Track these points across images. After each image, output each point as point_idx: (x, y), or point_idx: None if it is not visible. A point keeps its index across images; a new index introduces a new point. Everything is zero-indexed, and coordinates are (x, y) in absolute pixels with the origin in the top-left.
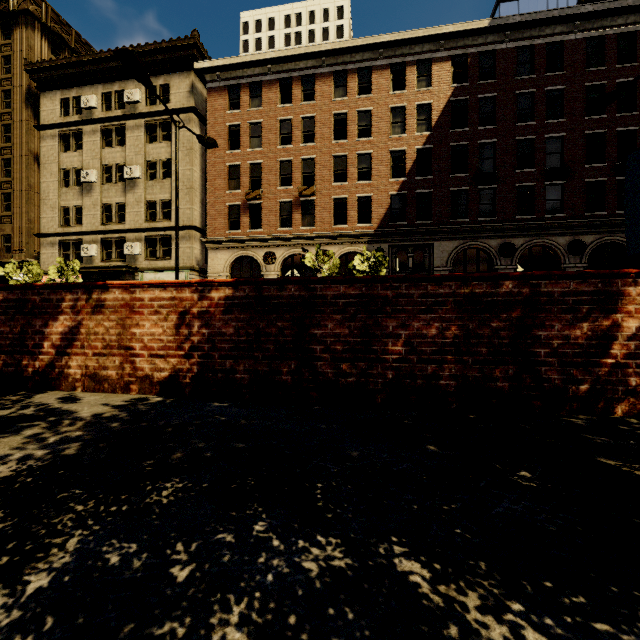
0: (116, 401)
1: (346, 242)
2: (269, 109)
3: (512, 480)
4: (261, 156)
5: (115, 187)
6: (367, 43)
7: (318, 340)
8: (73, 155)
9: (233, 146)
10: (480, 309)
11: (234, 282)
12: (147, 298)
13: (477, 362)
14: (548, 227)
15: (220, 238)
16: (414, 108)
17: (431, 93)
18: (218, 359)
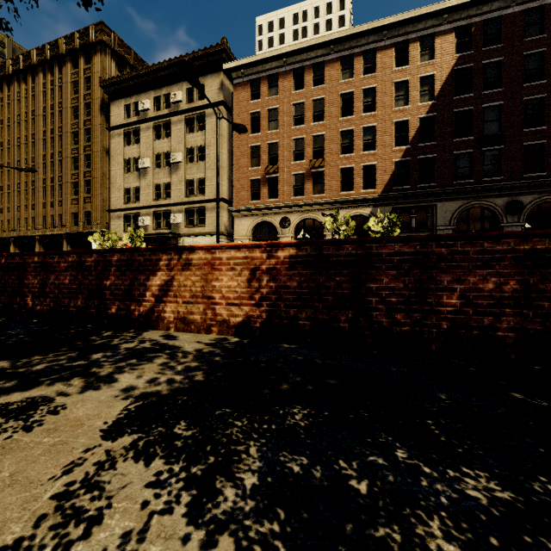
0: (205, 340)
1: (352, 206)
2: (284, 96)
3: None
4: (277, 136)
5: (163, 170)
6: (372, 27)
7: (373, 293)
8: (133, 148)
9: (253, 130)
10: (542, 264)
11: (297, 243)
12: (225, 257)
13: (538, 315)
14: None
15: (244, 207)
16: (417, 81)
17: (434, 65)
18: (283, 308)
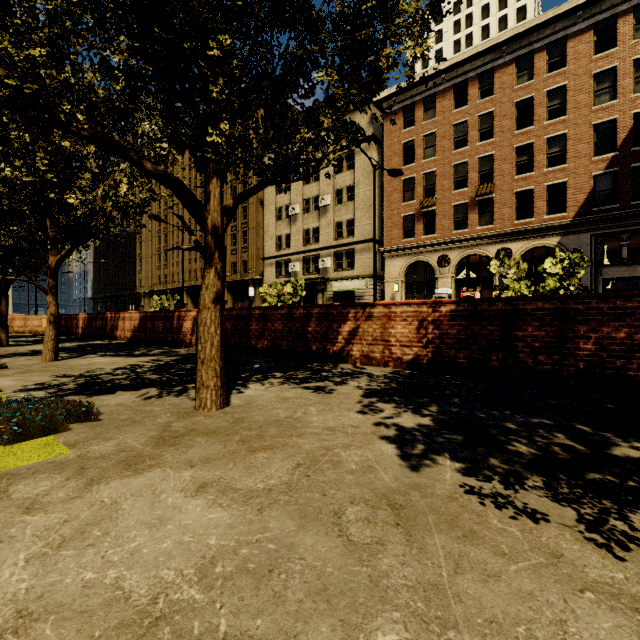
0: (385, 370)
1: (532, 237)
2: (443, 117)
3: None
4: (434, 164)
5: (312, 215)
6: (560, 12)
7: (520, 339)
8: (284, 196)
9: (406, 159)
10: None
11: (457, 301)
12: (398, 311)
13: None
14: None
15: (396, 247)
16: (630, 65)
17: None
18: (445, 349)
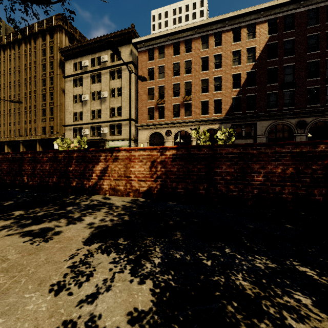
0: (126, 200)
1: (208, 123)
2: (168, 58)
3: None
4: (164, 82)
5: (96, 102)
6: (219, 19)
7: (218, 174)
8: (78, 88)
9: (150, 78)
10: (305, 159)
11: (177, 147)
12: (137, 155)
13: (304, 186)
14: (327, 110)
15: (144, 124)
16: (245, 50)
17: (255, 41)
18: (169, 182)
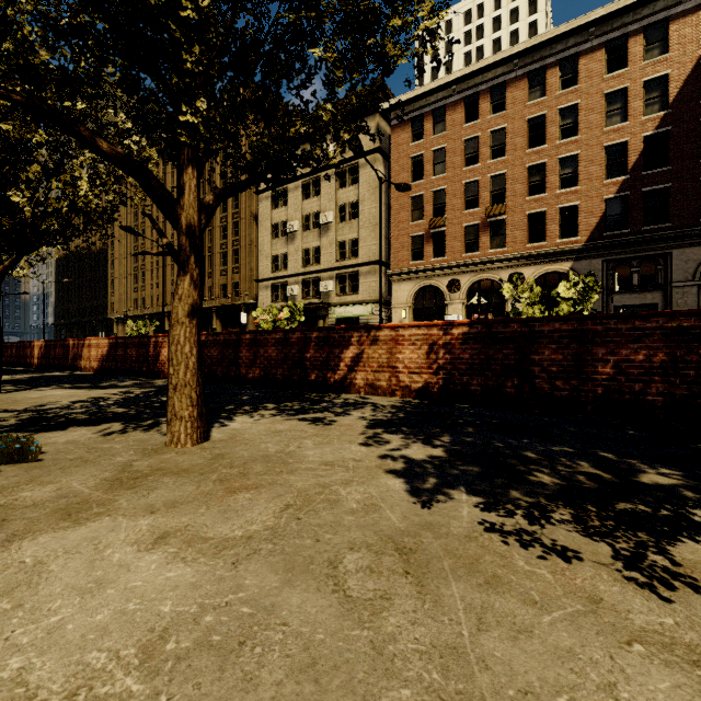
0: (392, 400)
1: (544, 261)
2: (453, 131)
3: (687, 446)
4: (445, 182)
5: (312, 233)
6: (572, 27)
7: (536, 363)
8: (281, 211)
9: (414, 176)
10: (688, 339)
11: (470, 322)
12: (407, 334)
13: (684, 382)
14: None
15: (403, 270)
16: (640, 86)
17: (667, 61)
18: (457, 376)
